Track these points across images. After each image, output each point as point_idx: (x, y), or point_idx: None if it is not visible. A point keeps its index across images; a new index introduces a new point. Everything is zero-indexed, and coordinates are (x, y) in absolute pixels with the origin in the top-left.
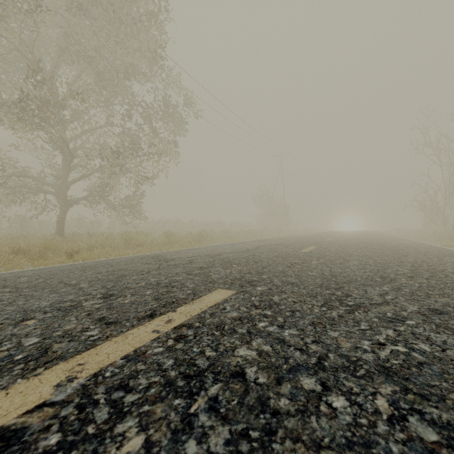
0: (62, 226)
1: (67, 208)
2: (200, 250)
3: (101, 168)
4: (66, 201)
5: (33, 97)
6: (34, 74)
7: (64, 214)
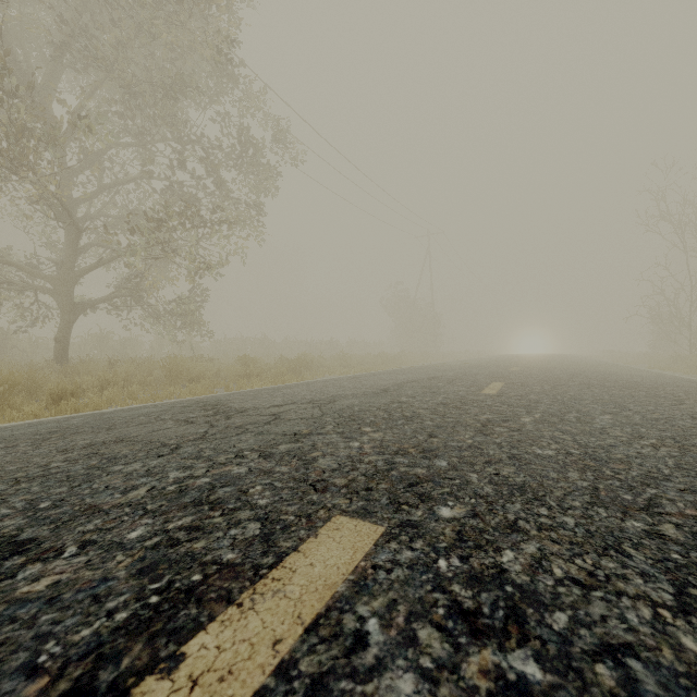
0: (64, 347)
1: (74, 316)
2: (297, 390)
3: (132, 249)
4: (71, 304)
5: (3, 118)
6: (0, 75)
7: (69, 327)
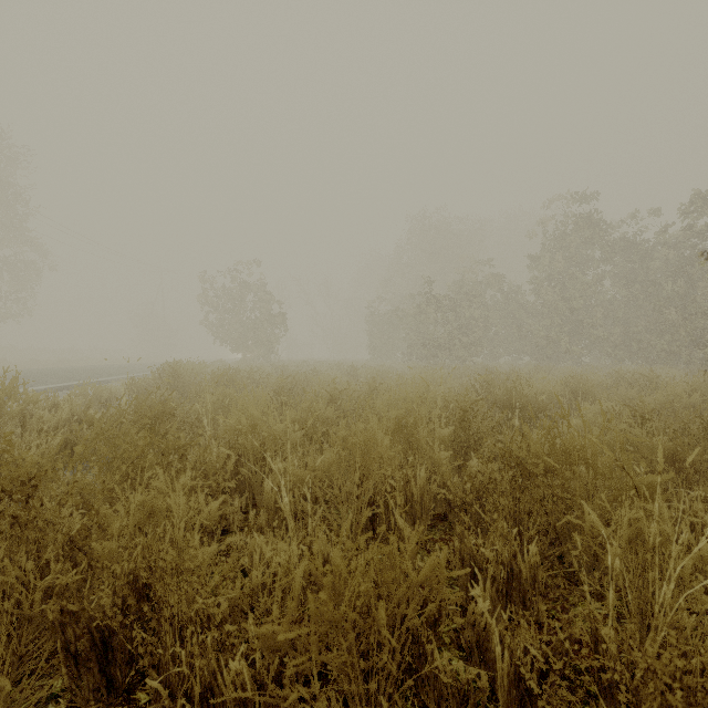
0: None
1: None
2: None
3: None
4: None
5: None
6: None
7: None
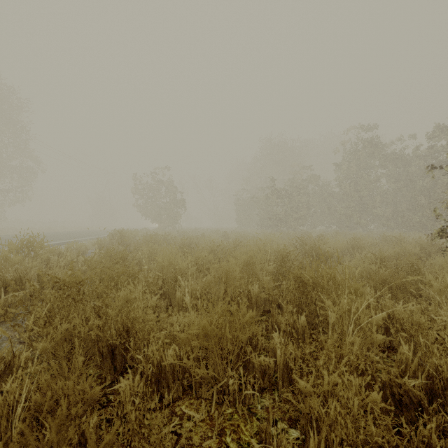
0: None
1: None
2: None
3: None
4: None
5: None
6: None
7: None
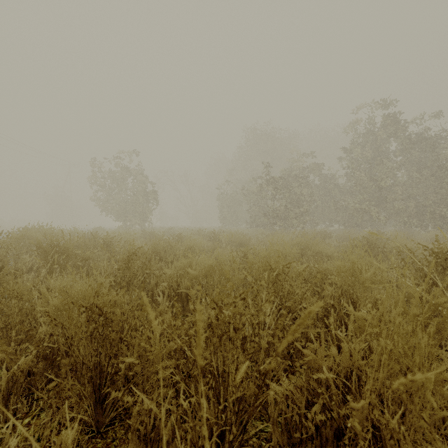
0: None
1: None
2: None
3: None
4: None
5: None
6: None
7: None
